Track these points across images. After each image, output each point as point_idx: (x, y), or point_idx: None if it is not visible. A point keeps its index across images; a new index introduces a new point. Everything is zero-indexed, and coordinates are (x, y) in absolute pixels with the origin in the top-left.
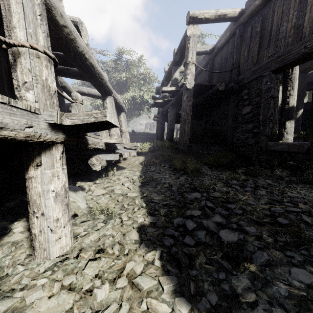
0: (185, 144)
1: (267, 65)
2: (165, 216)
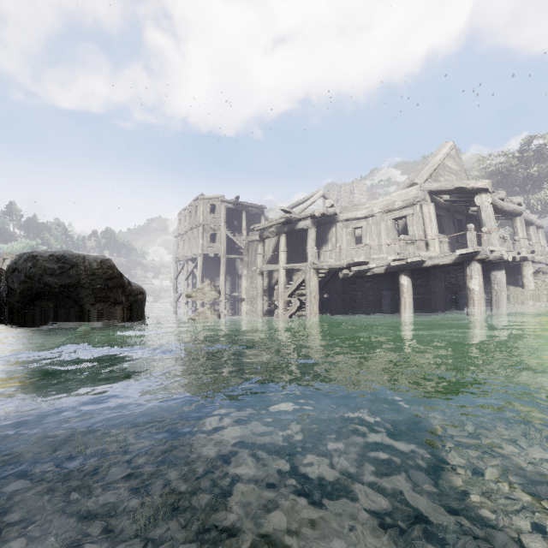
0: None
1: None
2: None
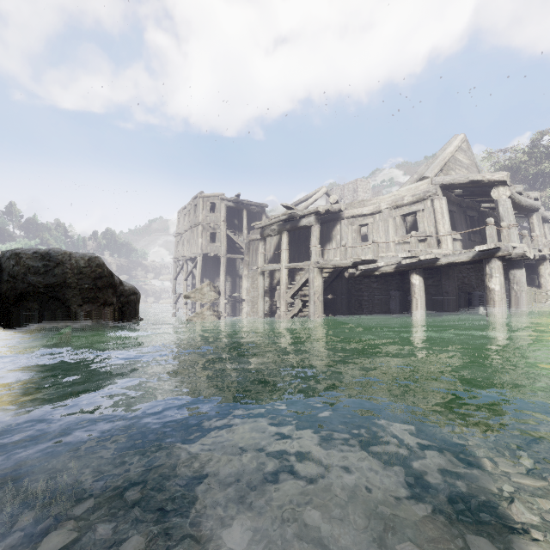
0: None
1: None
2: None
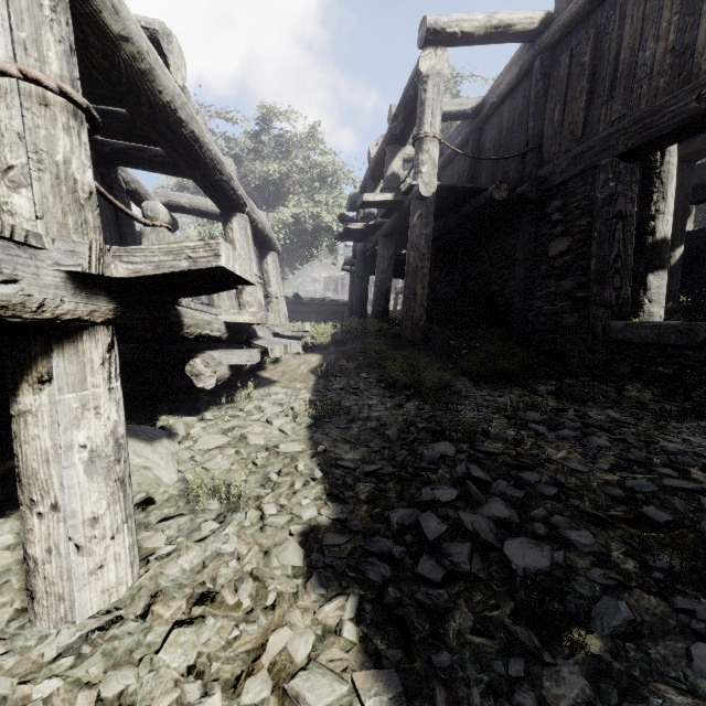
0: (416, 326)
1: (607, 141)
2: (369, 502)
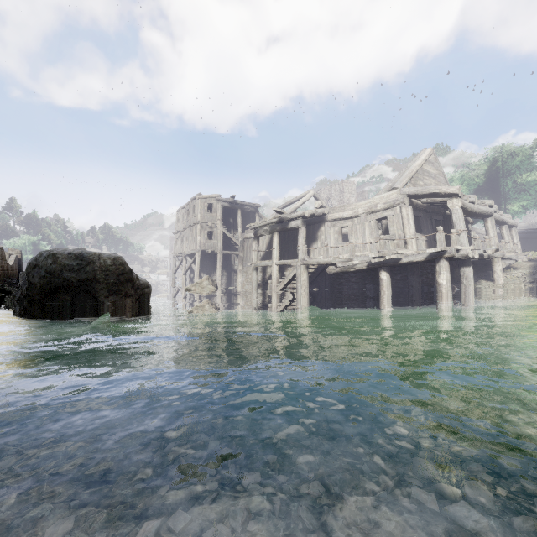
0: None
1: None
2: None
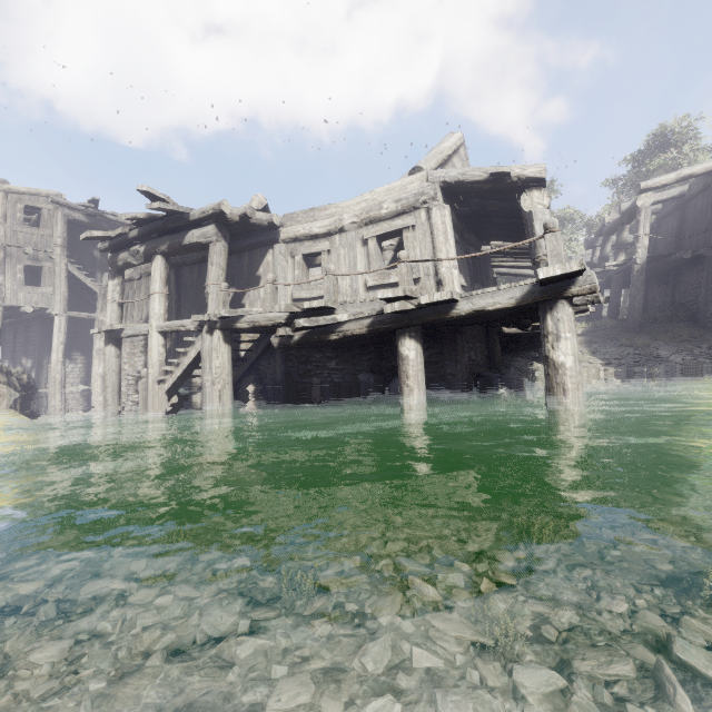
0: (635, 322)
1: None
2: (615, 362)
